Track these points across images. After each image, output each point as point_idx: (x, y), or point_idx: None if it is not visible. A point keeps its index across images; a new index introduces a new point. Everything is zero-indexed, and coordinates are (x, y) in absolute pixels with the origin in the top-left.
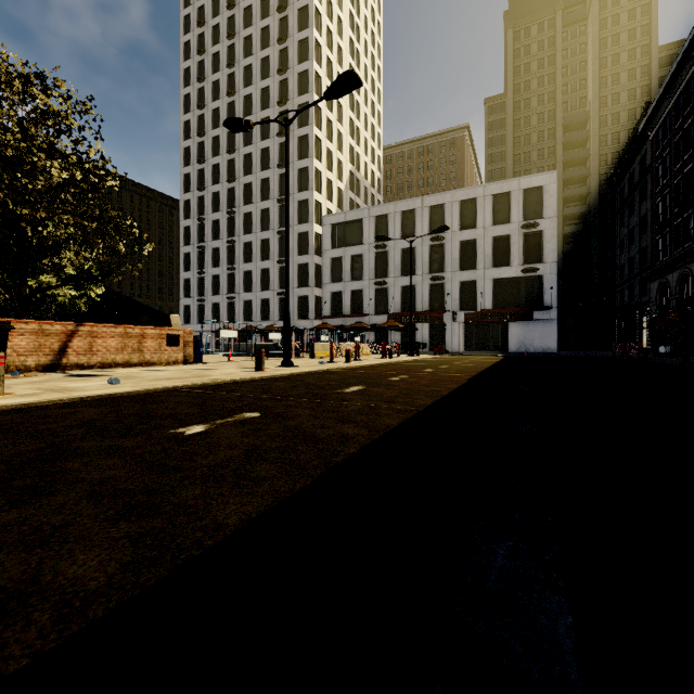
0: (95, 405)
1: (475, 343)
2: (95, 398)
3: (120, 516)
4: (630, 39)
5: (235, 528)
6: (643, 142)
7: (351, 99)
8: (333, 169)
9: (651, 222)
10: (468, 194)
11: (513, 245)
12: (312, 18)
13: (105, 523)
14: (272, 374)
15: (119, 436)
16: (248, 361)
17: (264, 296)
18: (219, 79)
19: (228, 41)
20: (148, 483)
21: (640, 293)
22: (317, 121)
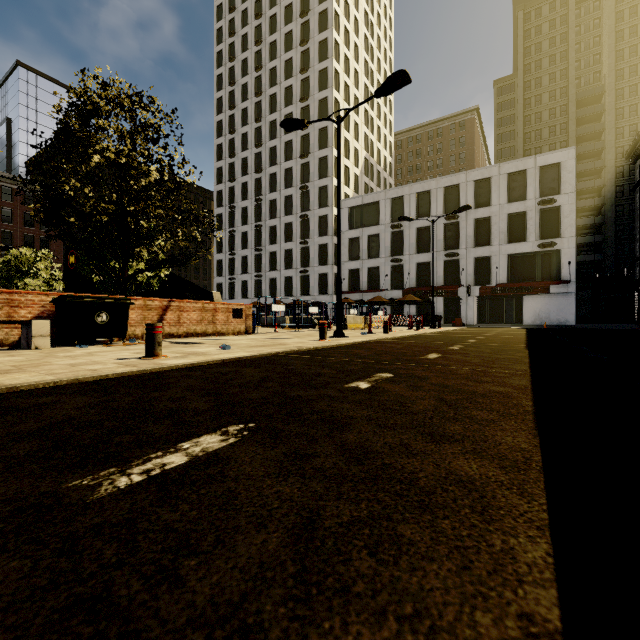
0: (242, 365)
1: (489, 316)
2: (231, 360)
3: (433, 440)
4: None
5: (538, 451)
6: None
7: (366, 90)
8: (350, 157)
9: None
10: (483, 174)
11: (529, 221)
12: (332, 20)
13: (430, 444)
14: (340, 343)
15: (313, 388)
16: (294, 332)
17: (287, 274)
18: (247, 82)
19: (255, 48)
20: (406, 420)
21: None
22: (335, 114)
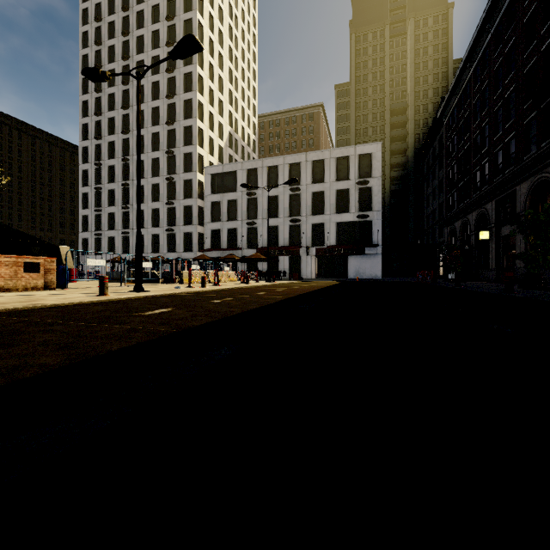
0: None
1: (324, 271)
2: None
3: None
4: (435, 52)
5: None
6: (441, 126)
7: (230, 74)
8: (214, 129)
9: (445, 184)
10: (318, 156)
11: (351, 197)
12: (196, 3)
13: None
14: (107, 298)
15: None
16: (117, 287)
17: (154, 232)
18: (115, 45)
19: (123, 13)
20: None
21: (439, 235)
22: (200, 89)
